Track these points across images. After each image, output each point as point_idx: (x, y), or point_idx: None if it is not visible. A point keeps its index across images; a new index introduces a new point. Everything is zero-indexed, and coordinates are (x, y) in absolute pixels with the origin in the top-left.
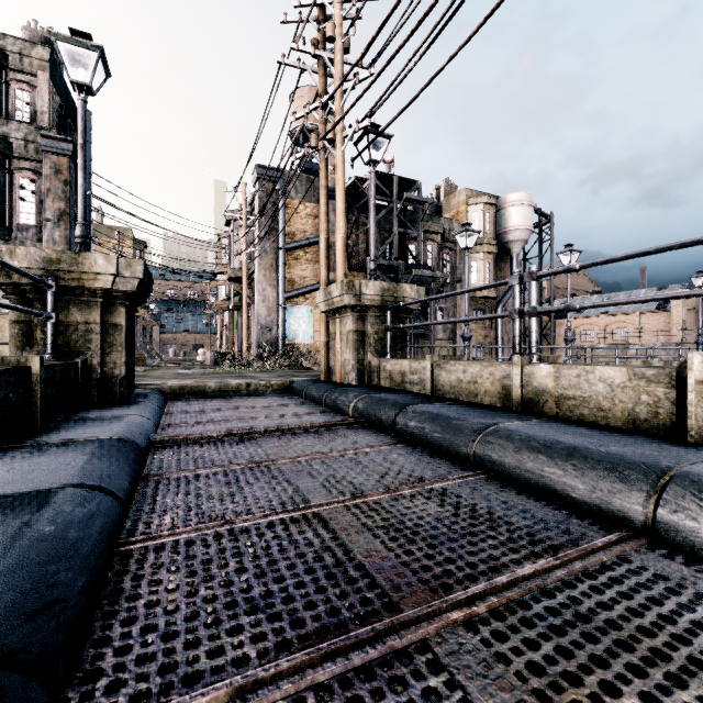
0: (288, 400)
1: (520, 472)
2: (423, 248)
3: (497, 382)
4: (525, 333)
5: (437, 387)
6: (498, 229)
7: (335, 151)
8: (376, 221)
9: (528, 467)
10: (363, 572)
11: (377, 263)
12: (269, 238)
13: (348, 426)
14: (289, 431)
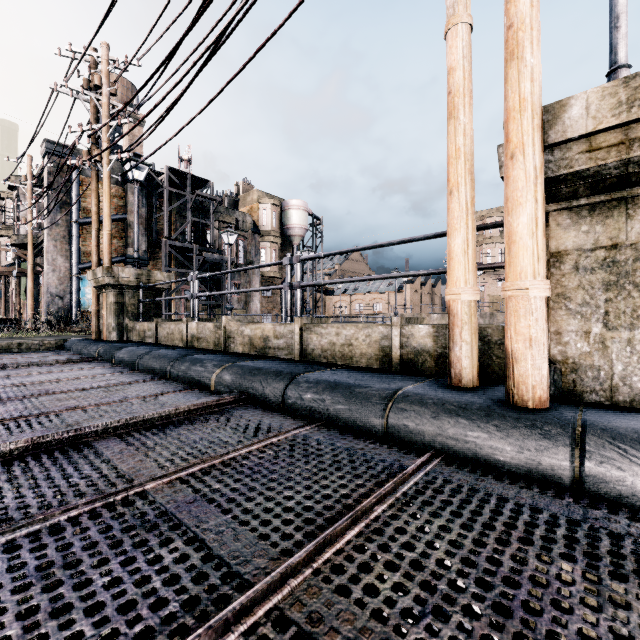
0: (56, 353)
1: (147, 368)
2: (219, 235)
3: (180, 333)
4: (304, 305)
5: (159, 338)
6: (283, 224)
7: (103, 168)
8: (176, 207)
9: (149, 364)
10: (32, 391)
11: (173, 244)
12: (61, 211)
13: (87, 362)
14: (38, 366)
